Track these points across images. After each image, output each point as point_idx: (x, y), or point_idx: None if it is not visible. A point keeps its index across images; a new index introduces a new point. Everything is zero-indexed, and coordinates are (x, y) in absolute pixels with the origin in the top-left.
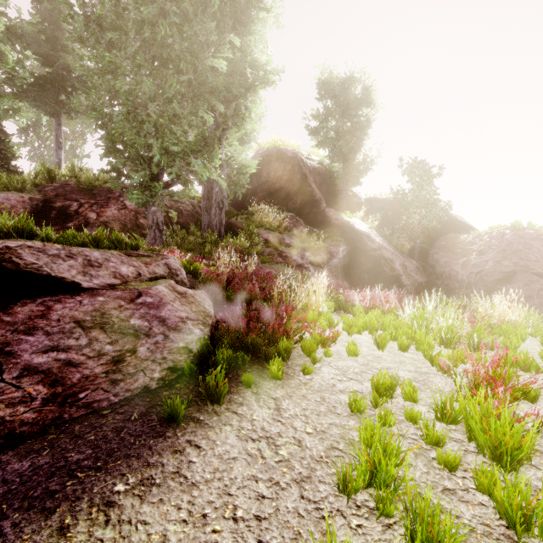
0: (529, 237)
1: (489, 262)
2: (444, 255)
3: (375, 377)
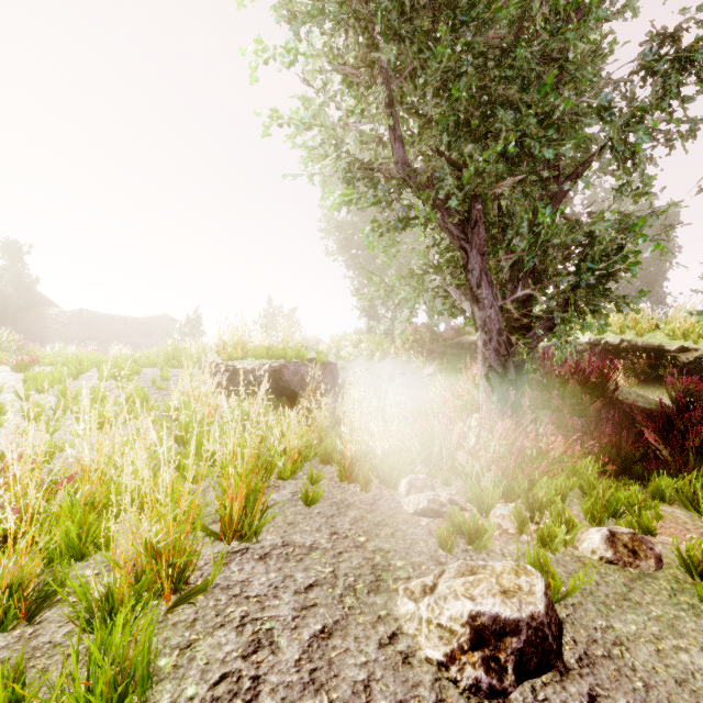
0: (98, 317)
1: (73, 332)
2: (35, 325)
3: (69, 353)
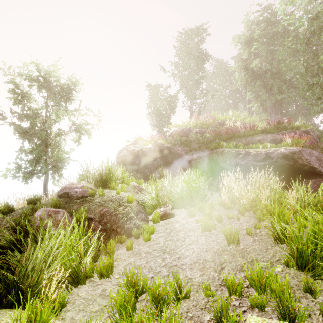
0: None
1: None
2: None
3: None
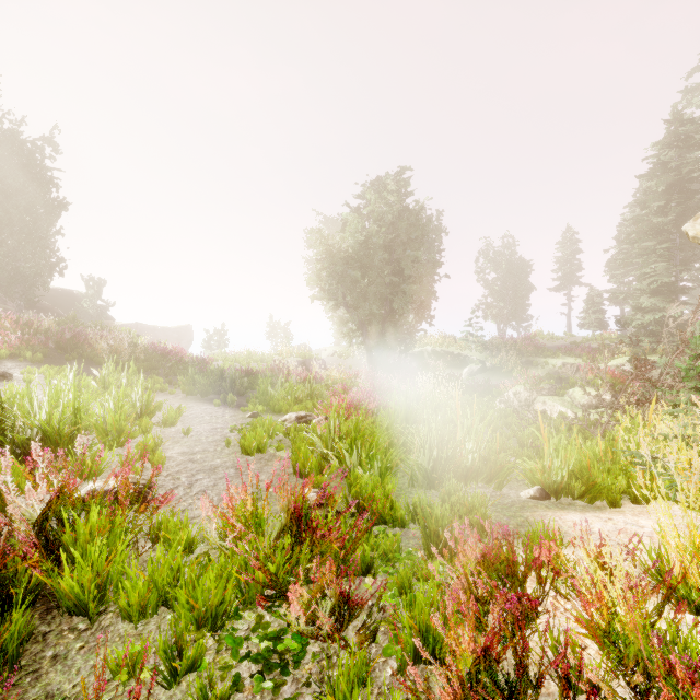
0: (147, 328)
1: None
2: None
3: None
